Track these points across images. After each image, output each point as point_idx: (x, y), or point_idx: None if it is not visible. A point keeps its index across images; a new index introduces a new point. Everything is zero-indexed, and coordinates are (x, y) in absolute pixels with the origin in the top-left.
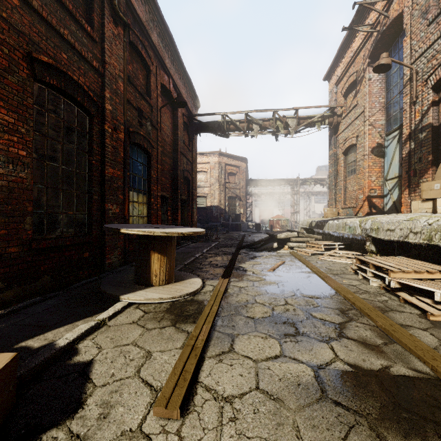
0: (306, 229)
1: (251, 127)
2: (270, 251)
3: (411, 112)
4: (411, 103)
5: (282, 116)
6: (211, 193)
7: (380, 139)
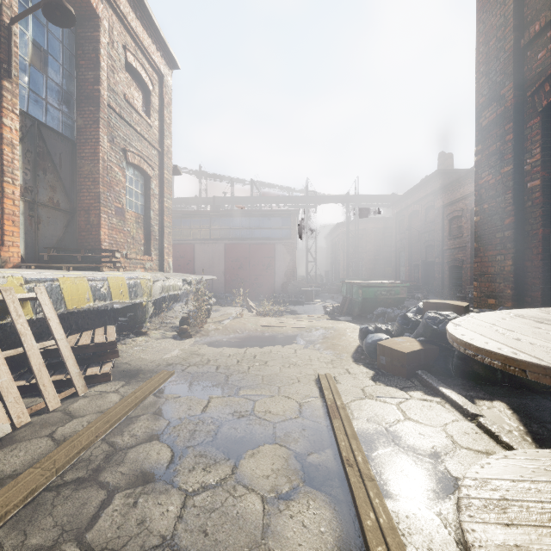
0: None
1: None
2: None
3: None
4: None
5: None
6: None
7: None
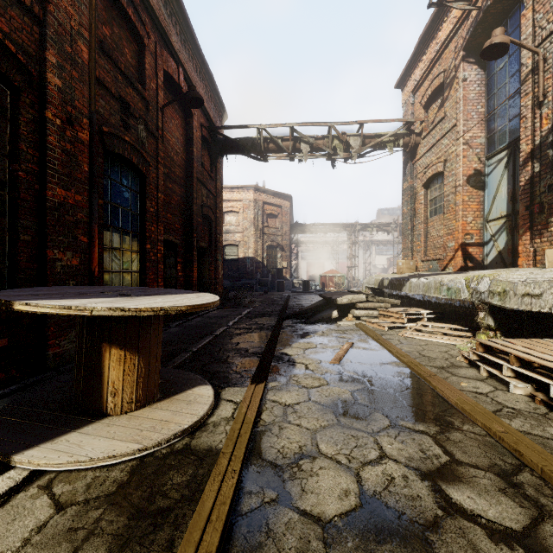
0: (374, 289)
1: (298, 147)
2: (327, 322)
3: (535, 119)
4: (535, 106)
5: (341, 133)
6: (244, 241)
7: (479, 164)
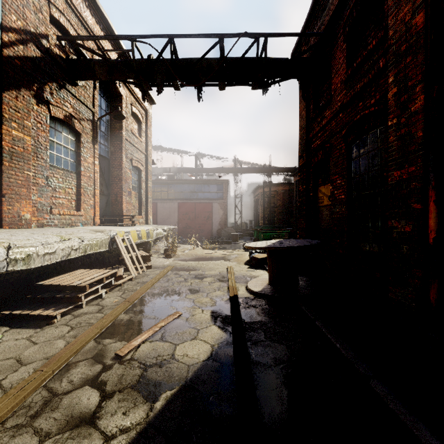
0: None
1: None
2: None
3: None
4: None
5: None
6: None
7: None
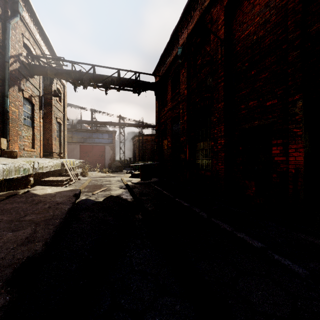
0: None
1: None
2: None
3: None
4: None
5: None
6: None
7: None
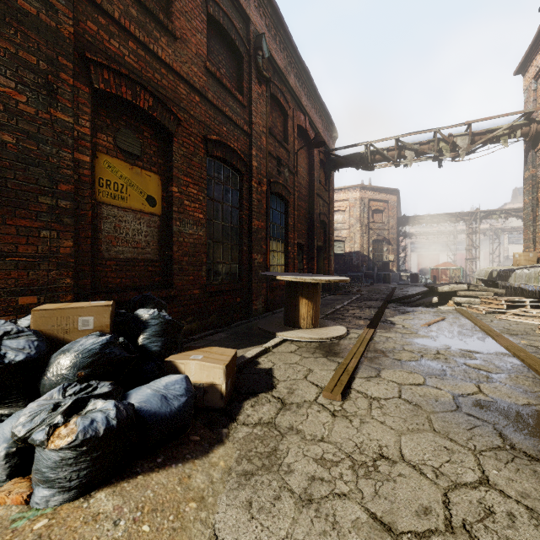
0: (485, 281)
1: (403, 154)
2: (428, 306)
3: None
4: None
5: (448, 135)
6: (350, 237)
7: None
